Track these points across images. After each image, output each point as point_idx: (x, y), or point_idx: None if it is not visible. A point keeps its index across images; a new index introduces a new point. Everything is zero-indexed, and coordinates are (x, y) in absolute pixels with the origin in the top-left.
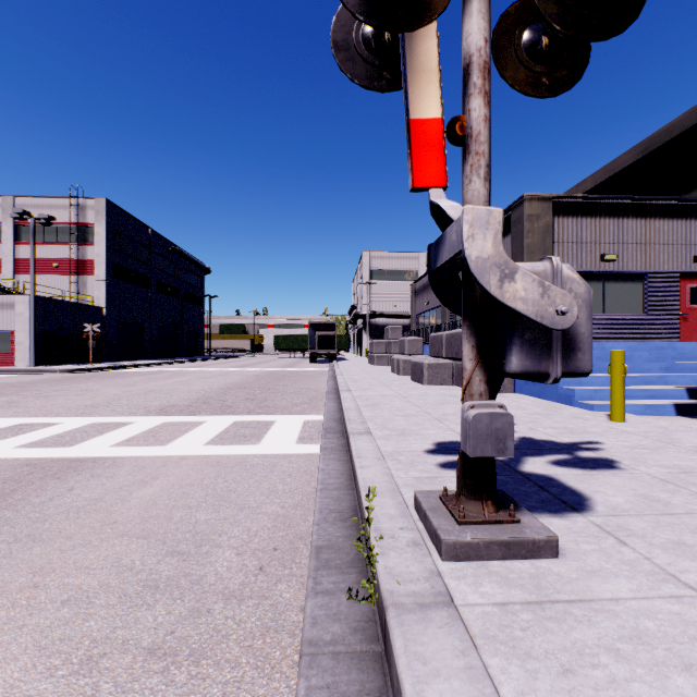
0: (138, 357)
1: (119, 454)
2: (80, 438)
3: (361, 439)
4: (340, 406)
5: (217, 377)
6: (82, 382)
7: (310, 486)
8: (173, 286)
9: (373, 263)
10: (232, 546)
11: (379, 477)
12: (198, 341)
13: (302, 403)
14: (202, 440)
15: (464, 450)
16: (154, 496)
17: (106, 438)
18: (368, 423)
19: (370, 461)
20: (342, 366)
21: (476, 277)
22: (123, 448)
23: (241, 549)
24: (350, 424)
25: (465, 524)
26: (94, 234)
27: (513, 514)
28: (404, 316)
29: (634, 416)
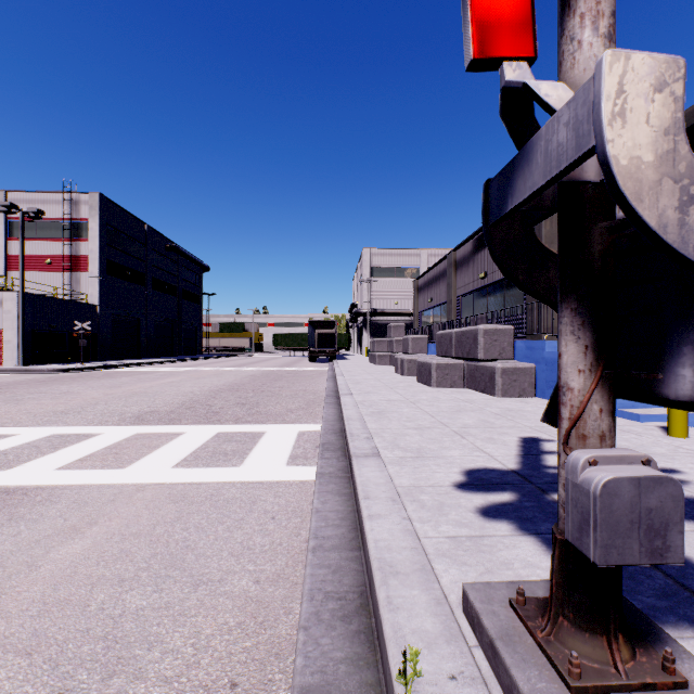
0: (134, 356)
1: (61, 482)
2: (25, 456)
3: (367, 465)
4: (340, 413)
5: (210, 377)
6: (65, 383)
7: (300, 538)
8: (171, 284)
9: (373, 260)
10: (163, 675)
11: (398, 538)
12: (196, 339)
13: (297, 409)
14: (172, 460)
15: (577, 544)
16: (78, 557)
17: (57, 456)
18: (375, 438)
19: (383, 505)
20: (342, 365)
21: (630, 200)
22: (71, 471)
23: (176, 684)
24: (352, 440)
25: (584, 692)
26: (87, 230)
27: (673, 669)
28: (405, 314)
29: (693, 429)
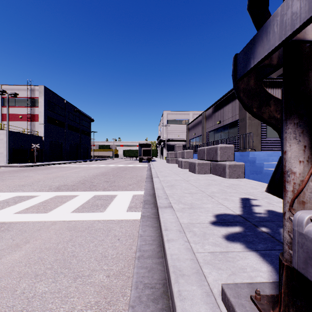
0: (60, 160)
1: (15, 220)
2: (0, 207)
3: (166, 212)
4: (153, 186)
5: (93, 169)
6: (26, 172)
7: (132, 250)
8: (76, 127)
9: (168, 116)
10: None
11: (183, 253)
12: (88, 152)
13: (133, 184)
14: (71, 208)
15: (303, 272)
16: (16, 261)
17: (15, 207)
18: (169, 198)
19: (174, 233)
20: (154, 164)
21: None
22: (21, 214)
23: None
24: (158, 199)
25: None
26: (38, 102)
27: None
28: (182, 141)
29: None
